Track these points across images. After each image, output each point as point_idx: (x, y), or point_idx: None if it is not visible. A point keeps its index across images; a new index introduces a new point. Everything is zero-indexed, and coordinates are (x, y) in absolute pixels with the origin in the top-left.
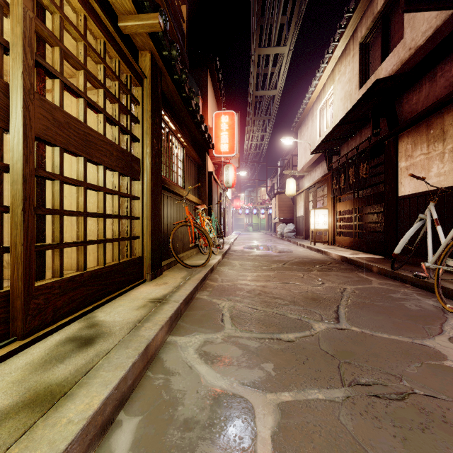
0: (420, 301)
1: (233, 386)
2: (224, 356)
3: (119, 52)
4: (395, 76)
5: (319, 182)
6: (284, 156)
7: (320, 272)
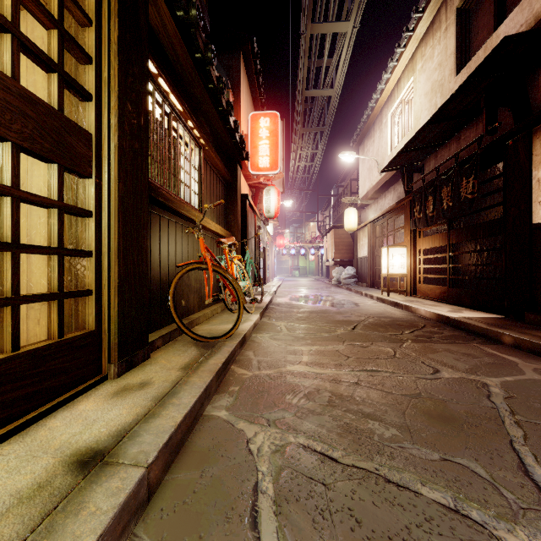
0: None
1: None
2: None
3: None
4: (535, 31)
5: (391, 211)
6: (339, 181)
7: (417, 343)
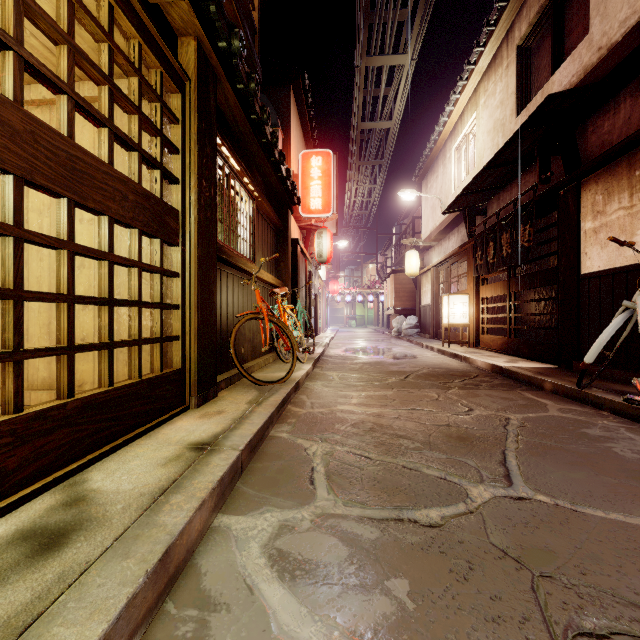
0: (635, 443)
1: (332, 639)
2: (314, 561)
3: (139, 27)
4: (578, 90)
5: (455, 256)
6: (401, 218)
7: (463, 390)
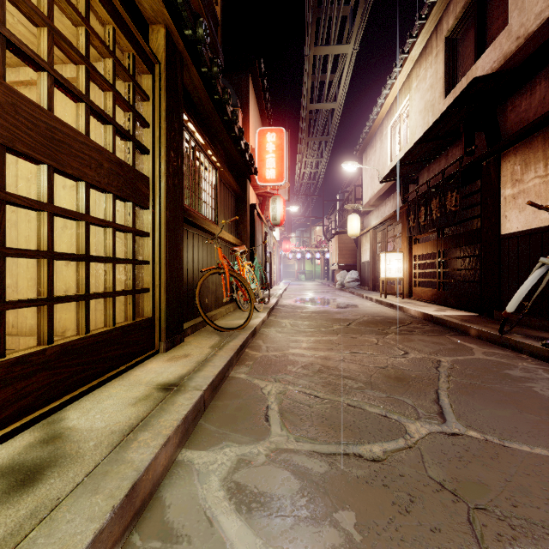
0: None
1: None
2: (269, 494)
3: (113, 14)
4: (499, 74)
5: (391, 219)
6: (344, 187)
7: (399, 335)
